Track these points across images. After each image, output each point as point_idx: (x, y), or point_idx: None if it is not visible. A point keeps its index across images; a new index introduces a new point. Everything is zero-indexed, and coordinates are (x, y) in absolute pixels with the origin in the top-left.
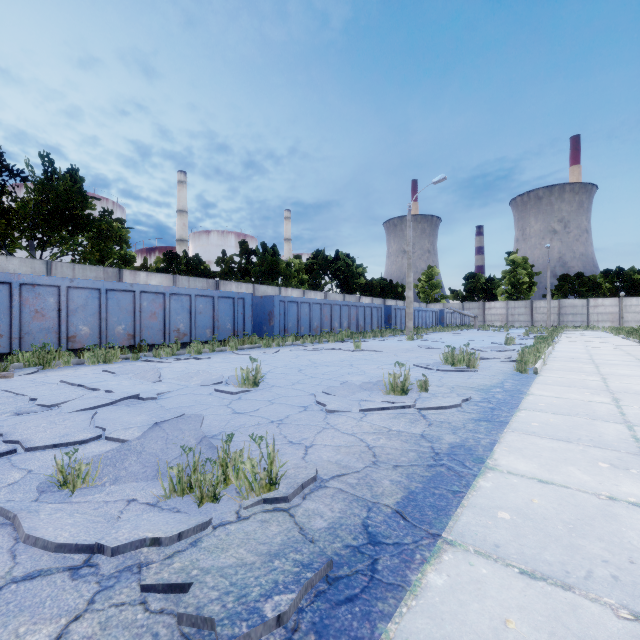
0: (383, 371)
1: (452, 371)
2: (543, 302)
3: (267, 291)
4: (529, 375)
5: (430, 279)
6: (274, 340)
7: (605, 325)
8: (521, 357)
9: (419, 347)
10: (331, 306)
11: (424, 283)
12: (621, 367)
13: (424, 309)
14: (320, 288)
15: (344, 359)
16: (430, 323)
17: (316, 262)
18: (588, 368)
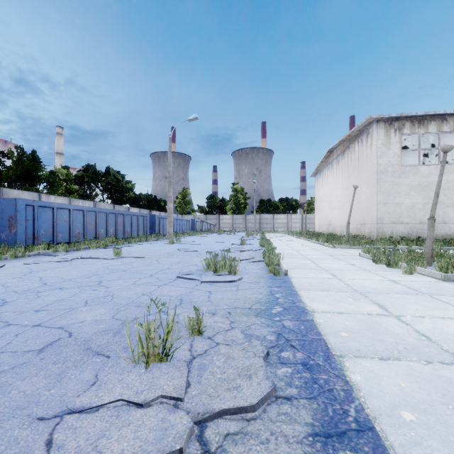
0: (139, 290)
1: (219, 282)
2: (252, 216)
3: (21, 196)
4: (283, 277)
5: (185, 197)
6: (10, 250)
7: (281, 230)
8: (269, 259)
9: (179, 250)
10: (96, 213)
11: (180, 200)
12: (326, 261)
13: (181, 218)
14: (91, 198)
15: (94, 272)
16: (185, 229)
17: (87, 175)
18: (311, 264)
